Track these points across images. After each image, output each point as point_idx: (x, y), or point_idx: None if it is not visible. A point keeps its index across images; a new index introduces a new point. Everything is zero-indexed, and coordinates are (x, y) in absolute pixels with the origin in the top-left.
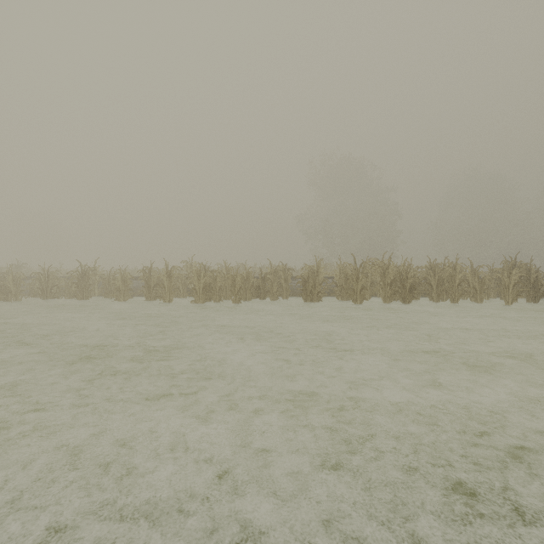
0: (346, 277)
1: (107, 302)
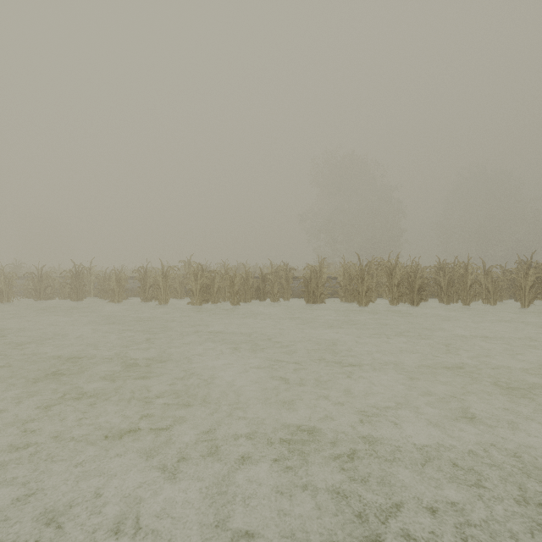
0: (350, 278)
1: (102, 303)
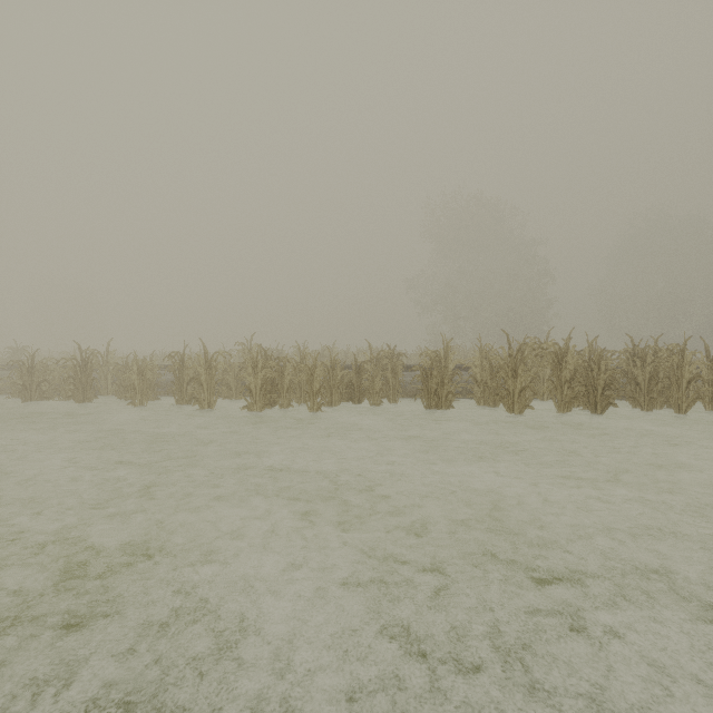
0: (492, 368)
1: (123, 405)
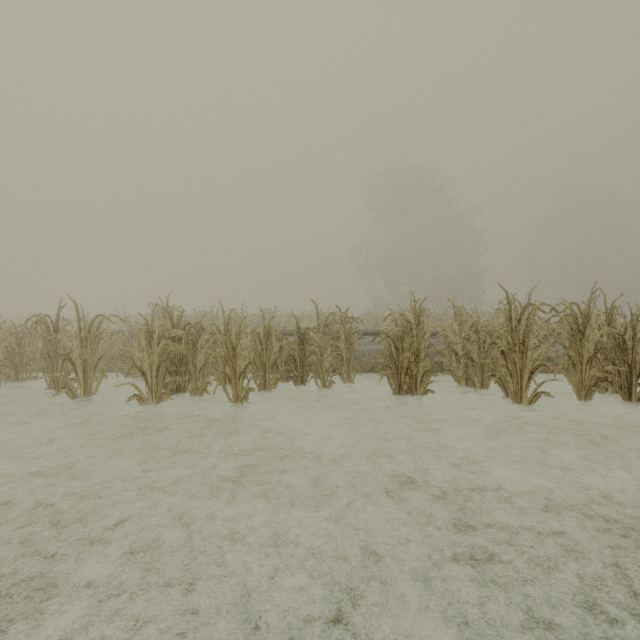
0: (479, 337)
1: None
